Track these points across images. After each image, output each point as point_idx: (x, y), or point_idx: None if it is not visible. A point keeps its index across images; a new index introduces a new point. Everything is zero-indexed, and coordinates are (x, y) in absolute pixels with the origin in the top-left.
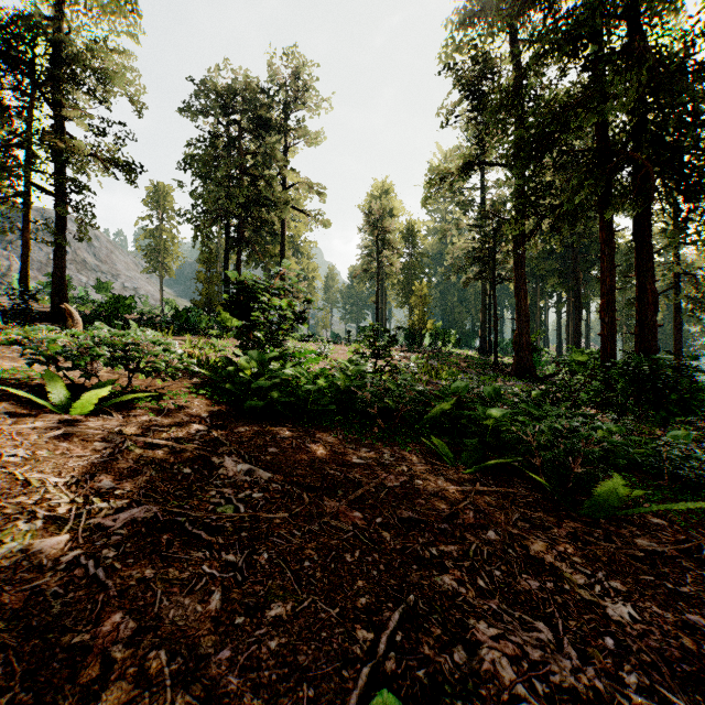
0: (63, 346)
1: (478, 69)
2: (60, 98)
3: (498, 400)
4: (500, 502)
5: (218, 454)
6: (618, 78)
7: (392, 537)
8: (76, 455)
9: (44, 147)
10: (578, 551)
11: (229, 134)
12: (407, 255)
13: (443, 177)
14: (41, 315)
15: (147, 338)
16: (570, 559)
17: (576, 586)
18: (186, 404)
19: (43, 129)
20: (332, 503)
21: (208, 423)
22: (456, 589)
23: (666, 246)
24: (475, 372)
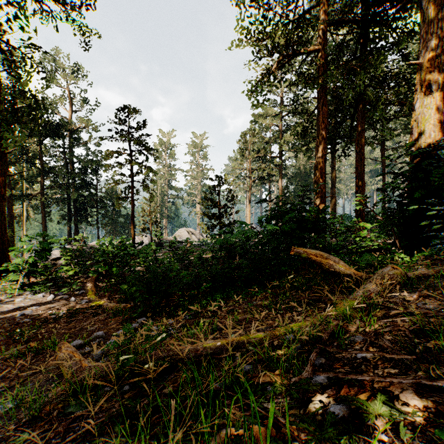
0: None
1: None
2: None
3: None
4: None
5: None
6: None
7: None
8: None
9: None
10: None
11: None
12: None
13: None
14: None
15: None
16: None
17: None
18: None
19: None
20: None
21: None
22: None
23: None
24: None
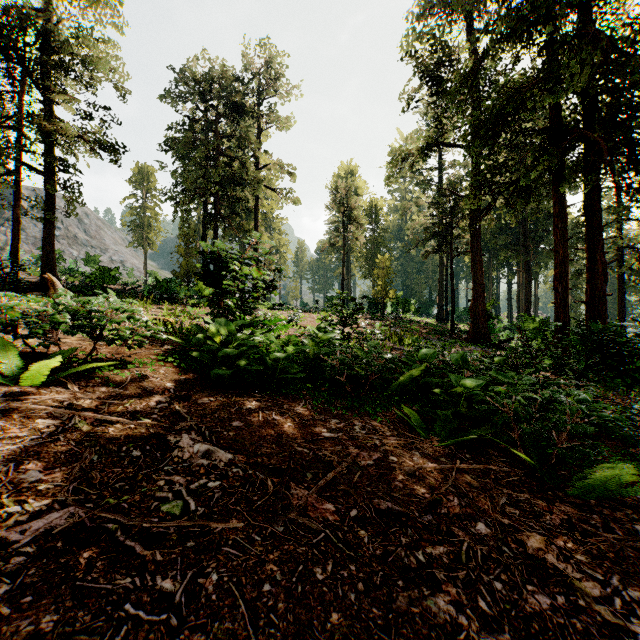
0: (22, 313)
1: (437, 57)
2: (49, 84)
3: (465, 367)
4: (482, 482)
5: (175, 431)
6: (573, 60)
7: (370, 537)
8: (10, 436)
9: (33, 128)
10: (579, 545)
11: (207, 119)
12: (370, 230)
13: (404, 158)
14: (32, 285)
15: (109, 305)
16: (573, 557)
17: (592, 600)
18: (151, 373)
19: (33, 112)
20: (299, 492)
21: (172, 393)
22: (455, 618)
23: (611, 221)
24: (434, 338)
